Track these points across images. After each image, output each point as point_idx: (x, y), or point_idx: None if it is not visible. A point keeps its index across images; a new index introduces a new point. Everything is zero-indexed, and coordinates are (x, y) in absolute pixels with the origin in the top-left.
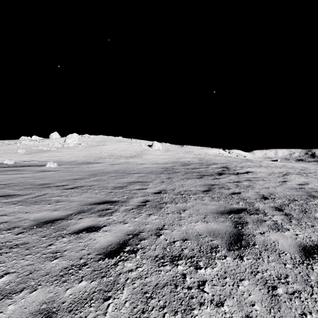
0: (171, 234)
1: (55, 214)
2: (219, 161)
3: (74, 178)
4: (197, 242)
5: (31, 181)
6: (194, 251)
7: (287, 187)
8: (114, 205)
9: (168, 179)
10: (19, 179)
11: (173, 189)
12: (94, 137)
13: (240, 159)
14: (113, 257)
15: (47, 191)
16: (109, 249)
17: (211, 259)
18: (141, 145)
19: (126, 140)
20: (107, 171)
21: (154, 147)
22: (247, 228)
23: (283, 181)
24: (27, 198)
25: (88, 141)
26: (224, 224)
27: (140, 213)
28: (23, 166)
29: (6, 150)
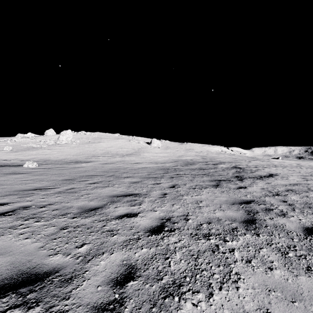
0: None
1: None
2: (224, 159)
3: (36, 186)
4: None
5: None
6: None
7: None
8: (23, 312)
9: (171, 188)
10: None
11: (184, 216)
12: (90, 134)
13: (245, 157)
14: None
15: None
16: None
17: None
18: (139, 142)
19: (124, 137)
20: (92, 174)
21: (153, 145)
22: None
23: None
24: None
25: (83, 138)
26: None
27: None
28: None
29: None
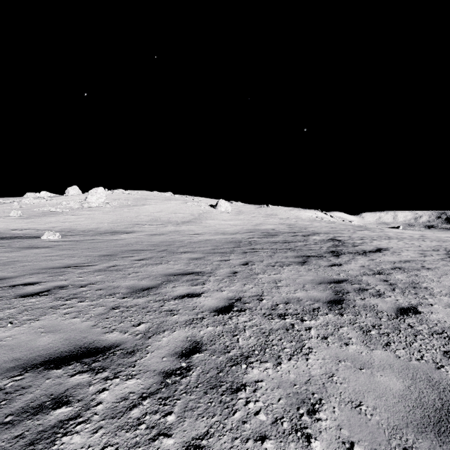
0: None
1: None
2: (319, 229)
3: (67, 263)
4: None
5: None
6: None
7: None
8: (92, 375)
9: (244, 265)
10: None
11: (258, 296)
12: (130, 194)
13: (349, 225)
14: None
15: None
16: None
17: None
18: (200, 205)
19: (179, 197)
20: (137, 248)
21: (219, 208)
22: None
23: None
24: None
25: (120, 199)
26: None
27: (161, 439)
28: (4, 238)
29: None
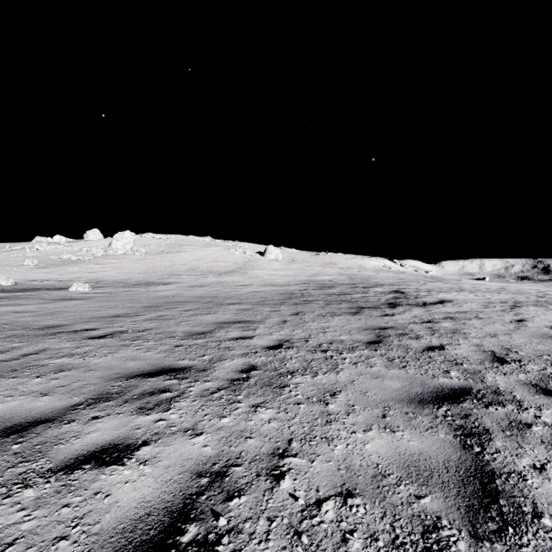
0: (308, 472)
1: (40, 407)
2: (385, 280)
3: (114, 313)
4: (381, 503)
5: (28, 320)
6: (379, 543)
7: (533, 334)
8: (180, 380)
9: (294, 315)
10: (8, 315)
11: (305, 338)
12: (162, 238)
13: (421, 276)
14: None
15: (49, 342)
16: (138, 537)
17: None
18: (245, 252)
19: (220, 243)
20: (180, 300)
21: (268, 256)
22: (495, 449)
23: (517, 319)
24: None
25: (151, 245)
26: (436, 438)
27: (236, 403)
28: (28, 290)
29: (3, 261)
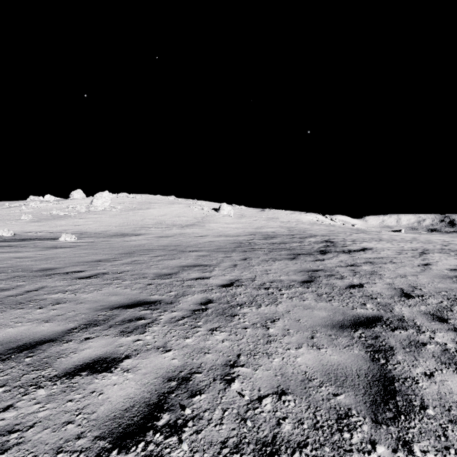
0: (252, 377)
1: (44, 330)
2: (318, 231)
3: (97, 258)
4: (307, 399)
5: (28, 264)
6: (304, 426)
7: (435, 275)
8: (152, 311)
9: (243, 260)
10: (10, 260)
11: (252, 279)
12: (134, 197)
13: (348, 229)
14: (130, 447)
15: (46, 281)
16: (125, 422)
17: (344, 451)
18: (203, 209)
19: (182, 201)
20: (150, 248)
21: (222, 212)
22: (397, 362)
23: (424, 263)
24: (6, 297)
25: (125, 203)
26: (352, 353)
27: (196, 328)
28: (25, 240)
29: (4, 216)
